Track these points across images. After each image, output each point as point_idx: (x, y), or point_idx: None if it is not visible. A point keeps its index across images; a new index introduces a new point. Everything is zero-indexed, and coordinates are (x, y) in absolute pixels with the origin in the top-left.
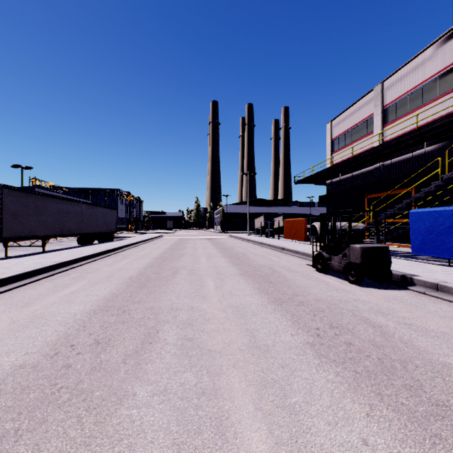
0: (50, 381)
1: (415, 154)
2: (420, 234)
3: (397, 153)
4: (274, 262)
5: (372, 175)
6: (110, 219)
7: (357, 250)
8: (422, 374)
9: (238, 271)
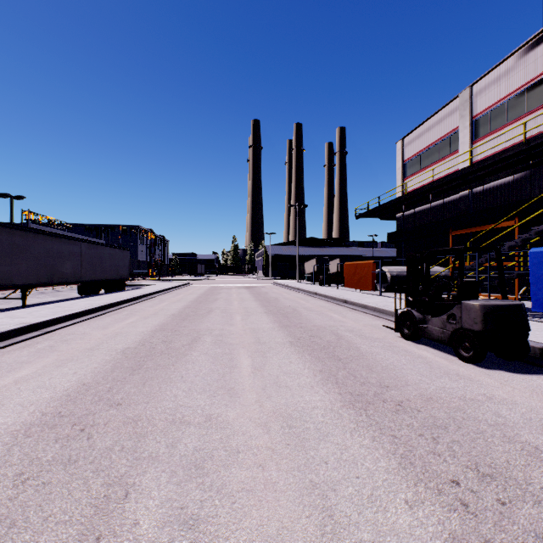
0: None
1: (516, 178)
2: None
3: (491, 177)
4: (336, 322)
5: (457, 206)
6: (120, 262)
7: (476, 309)
8: None
9: (288, 338)
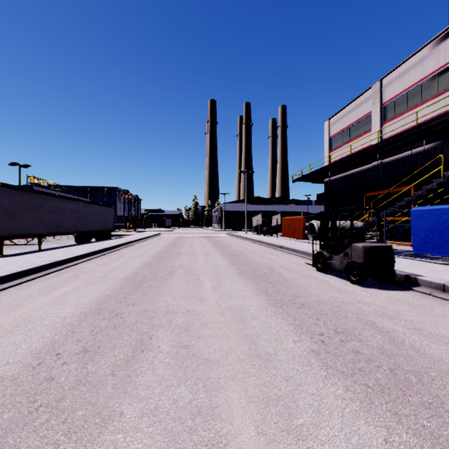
0: (29, 397)
1: (414, 152)
2: (422, 233)
3: (396, 151)
4: (272, 261)
5: (370, 173)
6: (107, 217)
7: (360, 249)
8: (441, 388)
9: (237, 270)
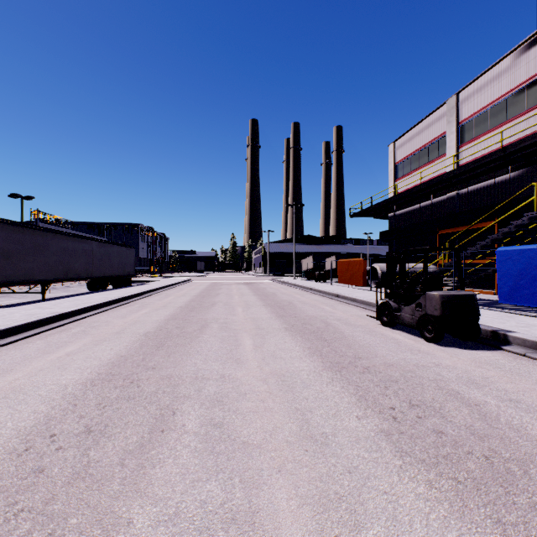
0: (8, 497)
1: (497, 181)
2: (510, 278)
3: (475, 180)
4: (327, 312)
5: (445, 207)
6: (127, 259)
7: (436, 299)
8: None
9: (283, 325)
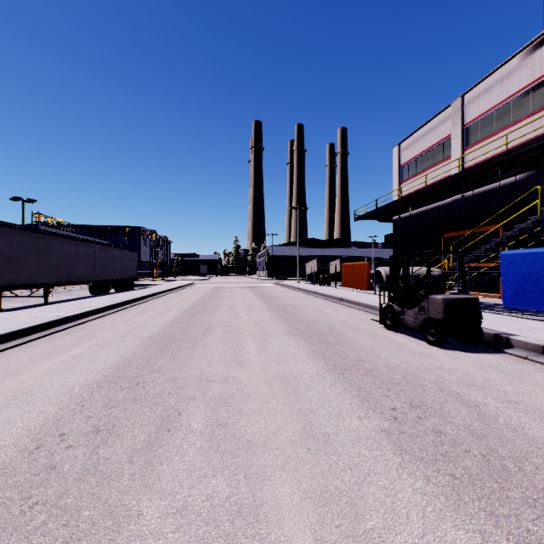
0: (22, 492)
1: (502, 184)
2: (514, 282)
3: (480, 183)
4: (331, 316)
5: (450, 210)
6: (129, 262)
7: (439, 302)
8: None
9: (287, 328)
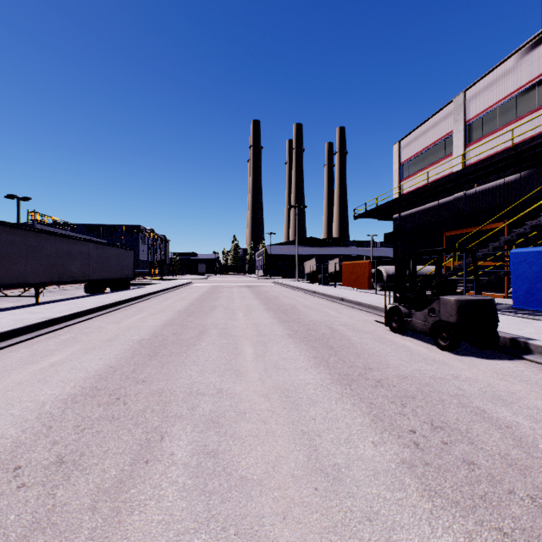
0: None
1: (506, 180)
2: (526, 281)
3: (484, 180)
4: (332, 317)
5: (451, 208)
6: (125, 261)
7: (452, 304)
8: None
9: (286, 331)
